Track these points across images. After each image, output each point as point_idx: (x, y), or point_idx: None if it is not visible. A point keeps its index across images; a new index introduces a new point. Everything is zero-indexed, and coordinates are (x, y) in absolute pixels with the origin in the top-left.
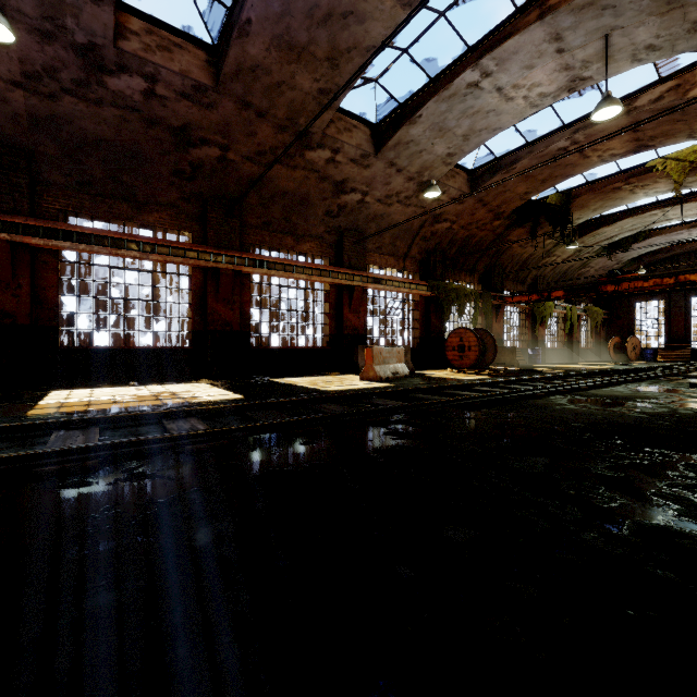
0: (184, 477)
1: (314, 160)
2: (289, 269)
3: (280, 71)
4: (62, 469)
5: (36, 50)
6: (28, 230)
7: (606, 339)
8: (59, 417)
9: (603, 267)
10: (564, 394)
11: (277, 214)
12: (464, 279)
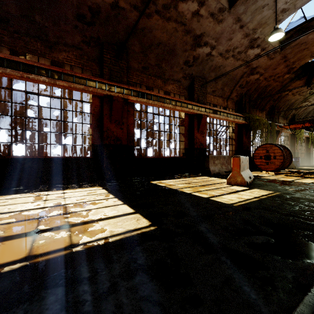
0: None
1: (183, 13)
2: (161, 100)
3: None
4: None
5: None
6: None
7: None
8: None
9: None
10: None
11: (152, 60)
12: (258, 114)
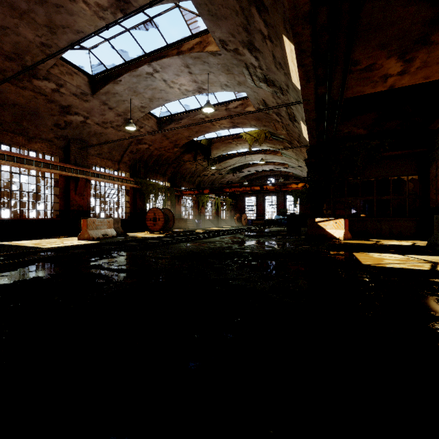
0: None
1: (41, 87)
2: (19, 161)
3: (4, 19)
4: None
5: None
6: None
7: (234, 214)
8: None
9: (232, 179)
10: (189, 242)
11: (7, 118)
12: (159, 179)
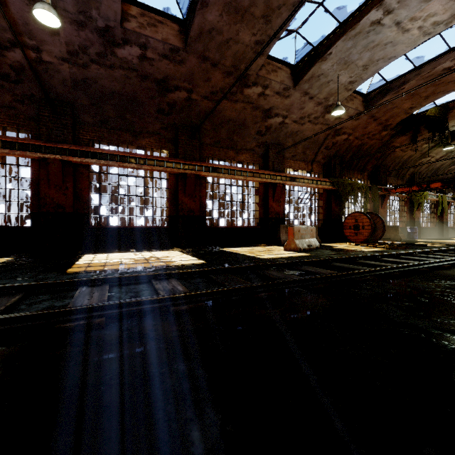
0: (172, 340)
1: (249, 95)
2: (231, 173)
3: (228, 30)
4: (78, 326)
5: (75, 35)
6: (72, 152)
7: None
8: (85, 275)
9: None
10: None
11: (223, 135)
12: (356, 176)
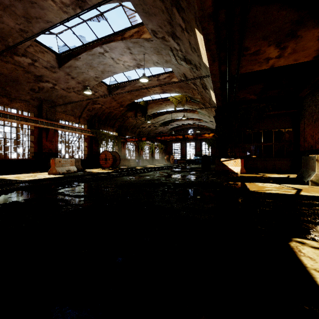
0: None
1: (20, 61)
2: (4, 116)
3: None
4: None
5: None
6: None
7: (165, 156)
8: None
9: (163, 130)
10: (130, 175)
11: None
12: (109, 130)
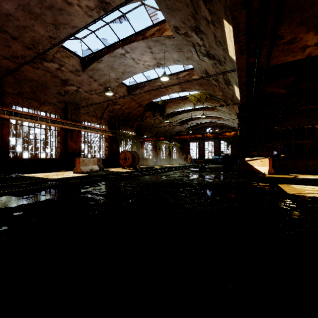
0: None
1: (49, 67)
2: (34, 118)
3: (25, 21)
4: None
5: None
6: None
7: (182, 155)
8: None
9: (180, 129)
10: (151, 175)
11: (27, 89)
12: (128, 130)
